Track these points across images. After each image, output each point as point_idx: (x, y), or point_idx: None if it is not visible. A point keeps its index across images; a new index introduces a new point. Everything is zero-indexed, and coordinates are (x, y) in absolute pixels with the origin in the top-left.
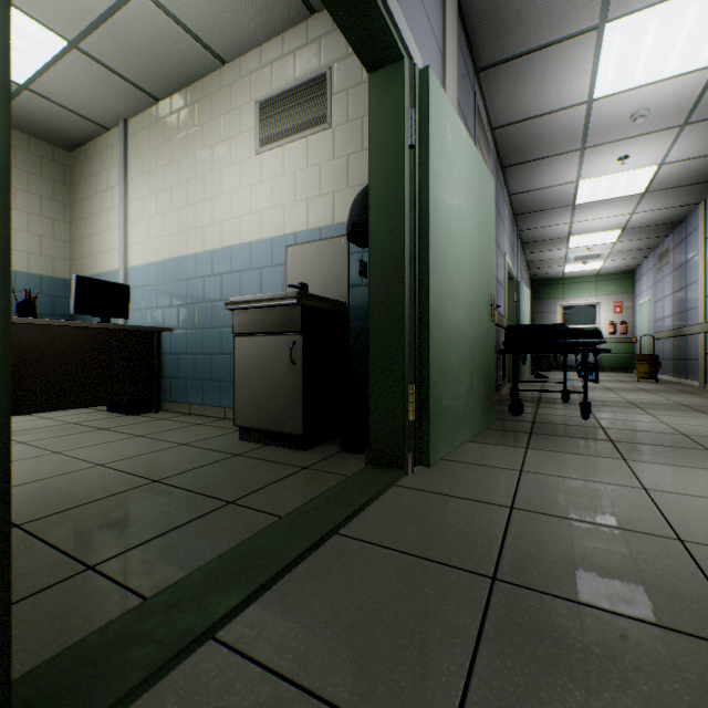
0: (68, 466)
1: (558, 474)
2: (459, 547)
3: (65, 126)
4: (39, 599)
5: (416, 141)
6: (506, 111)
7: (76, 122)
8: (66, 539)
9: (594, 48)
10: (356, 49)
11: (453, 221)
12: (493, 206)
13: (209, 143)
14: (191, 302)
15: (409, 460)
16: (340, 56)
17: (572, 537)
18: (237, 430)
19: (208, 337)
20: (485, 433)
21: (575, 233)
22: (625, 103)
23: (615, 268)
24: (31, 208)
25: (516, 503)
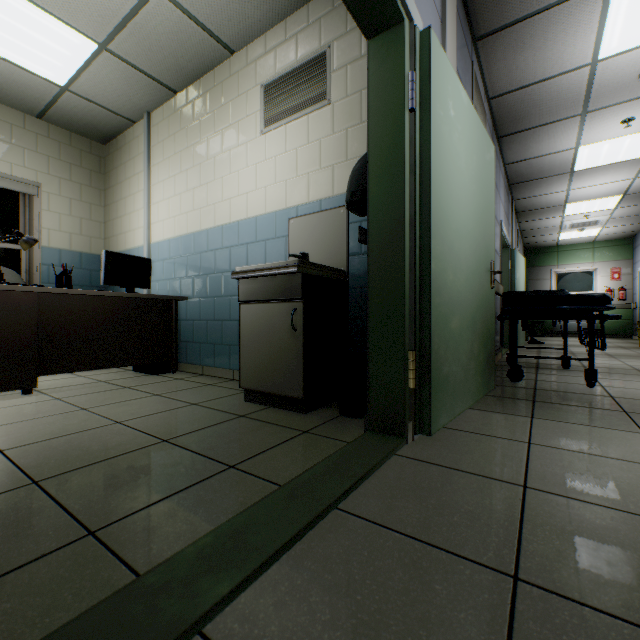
0: (91, 422)
1: (571, 448)
2: (470, 532)
3: (100, 122)
4: (37, 566)
5: (416, 104)
6: (503, 79)
7: (108, 117)
8: (75, 499)
9: (601, 5)
10: (355, 14)
11: (453, 186)
12: (493, 172)
13: (219, 127)
14: (204, 273)
15: (410, 428)
16: (339, 34)
17: (602, 528)
18: (243, 391)
19: (218, 305)
20: (484, 399)
21: (572, 201)
22: (633, 62)
23: (613, 234)
24: (73, 194)
25: (529, 482)
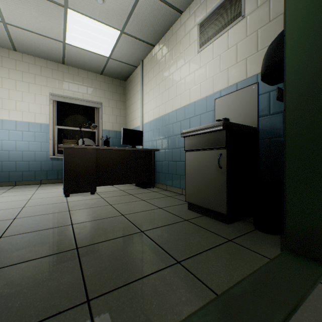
0: (111, 213)
1: None
2: None
3: (123, 70)
4: None
5: None
6: None
7: (126, 67)
8: (89, 266)
9: None
10: None
11: None
12: None
13: (174, 57)
14: (167, 136)
15: None
16: None
17: None
18: (187, 202)
19: (174, 153)
20: None
21: None
22: None
23: None
24: (113, 105)
25: None
